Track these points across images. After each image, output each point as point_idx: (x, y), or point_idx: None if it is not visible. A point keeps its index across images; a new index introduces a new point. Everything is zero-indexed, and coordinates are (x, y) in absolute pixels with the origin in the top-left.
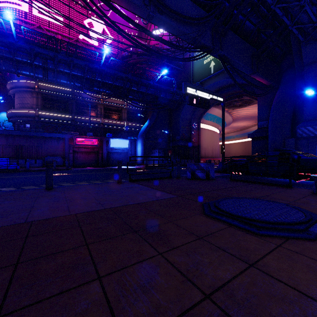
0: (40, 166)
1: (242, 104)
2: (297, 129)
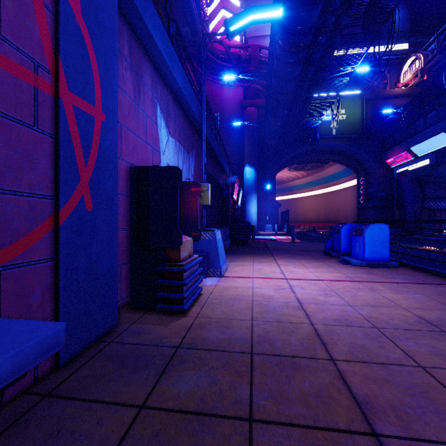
0: (230, 244)
1: (302, 168)
2: (424, 203)
